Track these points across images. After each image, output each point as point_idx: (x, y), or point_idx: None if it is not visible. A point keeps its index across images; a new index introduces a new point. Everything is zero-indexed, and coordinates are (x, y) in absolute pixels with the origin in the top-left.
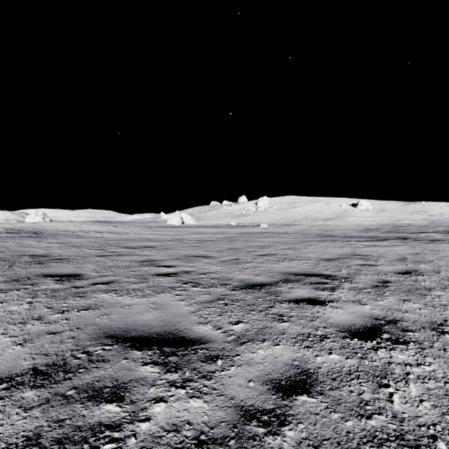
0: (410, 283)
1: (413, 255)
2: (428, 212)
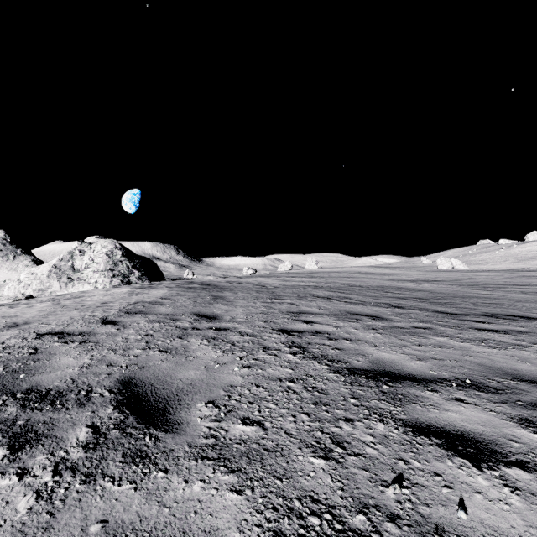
0: None
1: None
2: None
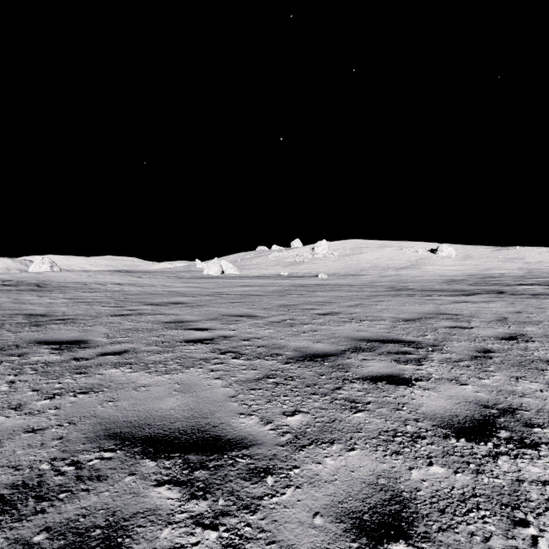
0: (518, 352)
1: (514, 313)
2: (524, 260)
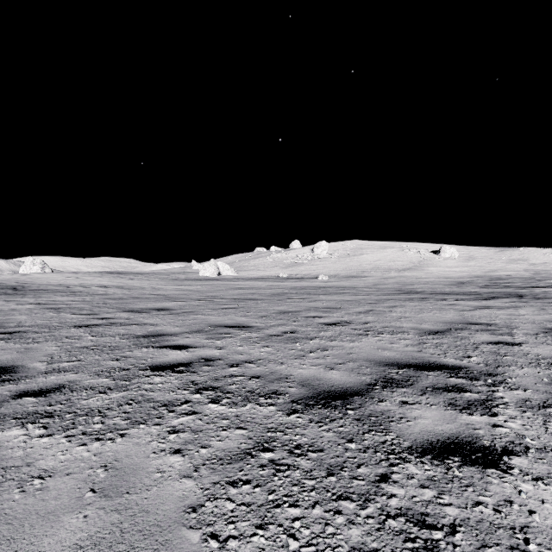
0: None
1: None
2: (528, 261)
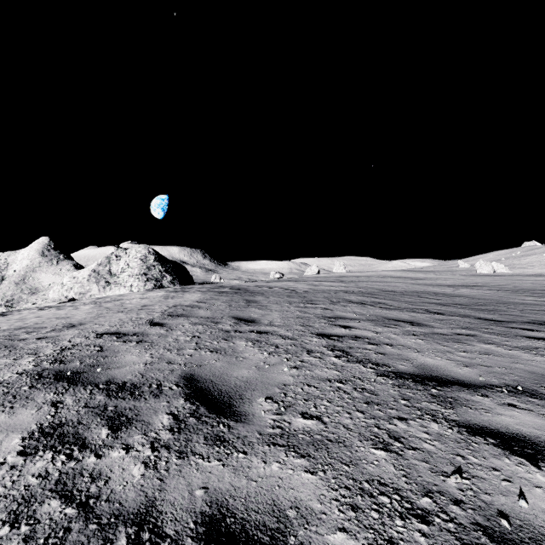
0: None
1: None
2: None
